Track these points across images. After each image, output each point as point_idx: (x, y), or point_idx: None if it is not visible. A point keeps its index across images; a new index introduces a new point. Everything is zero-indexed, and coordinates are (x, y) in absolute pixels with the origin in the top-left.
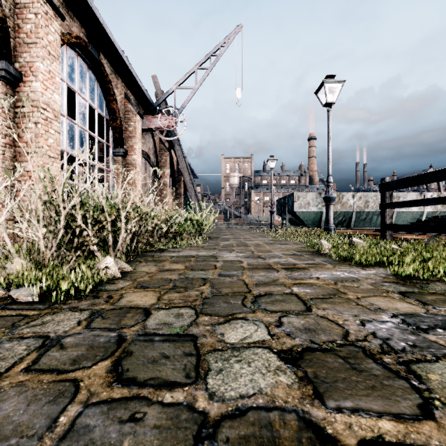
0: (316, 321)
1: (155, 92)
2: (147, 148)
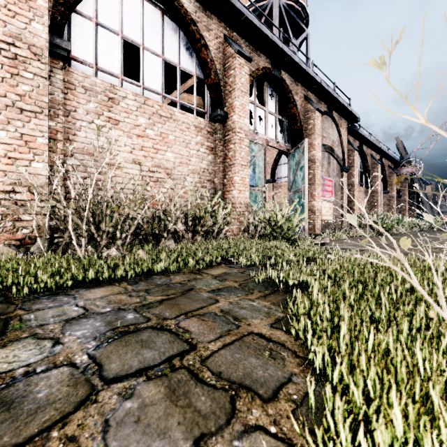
0: None
1: (396, 144)
2: None
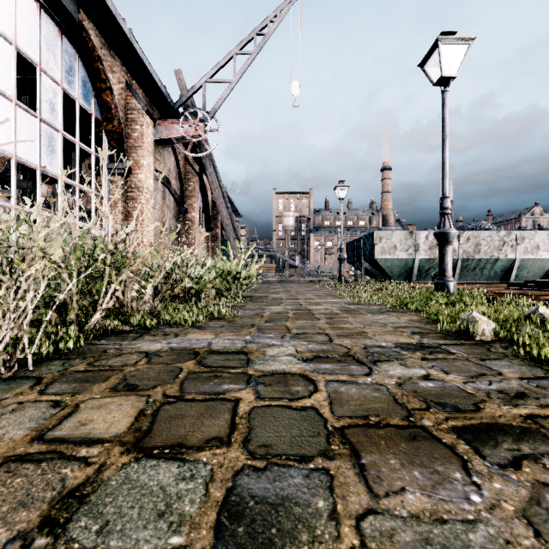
0: None
1: (180, 94)
2: (166, 168)
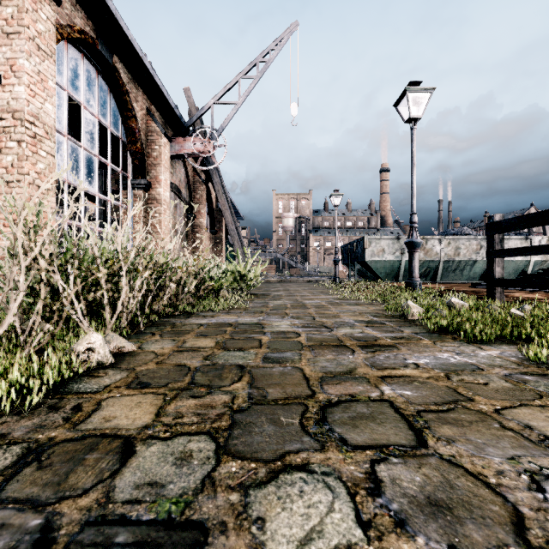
0: (445, 477)
1: (188, 109)
2: (177, 179)
